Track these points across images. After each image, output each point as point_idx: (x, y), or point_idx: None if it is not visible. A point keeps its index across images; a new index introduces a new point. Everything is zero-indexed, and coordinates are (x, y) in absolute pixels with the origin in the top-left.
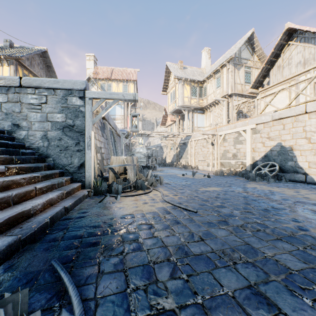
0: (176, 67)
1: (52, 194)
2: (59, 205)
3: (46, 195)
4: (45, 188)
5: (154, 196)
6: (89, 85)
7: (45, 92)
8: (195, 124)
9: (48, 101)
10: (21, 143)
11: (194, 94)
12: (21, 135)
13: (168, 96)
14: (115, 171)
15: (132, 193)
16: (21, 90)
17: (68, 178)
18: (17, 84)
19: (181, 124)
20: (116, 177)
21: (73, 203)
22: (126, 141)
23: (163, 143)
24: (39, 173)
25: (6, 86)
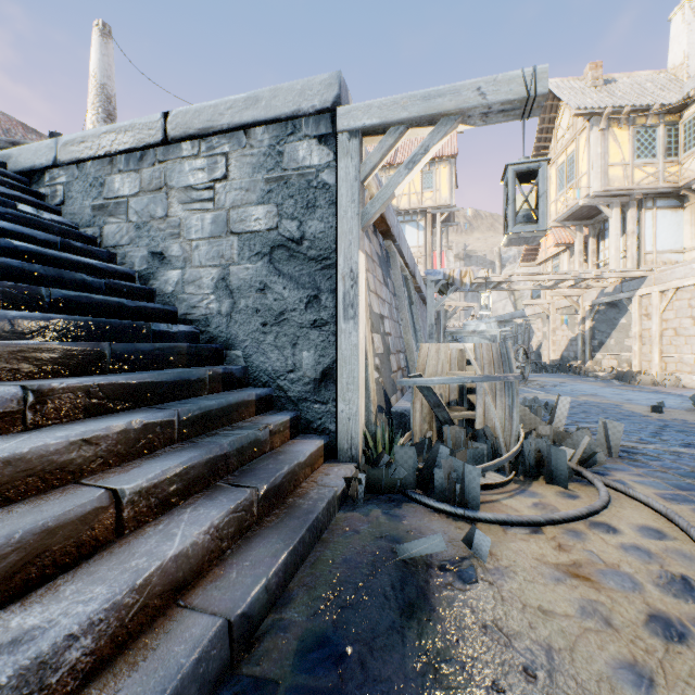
0: (577, 86)
1: (192, 521)
2: (211, 598)
3: (160, 533)
4: (177, 484)
5: (664, 552)
6: (350, 96)
7: (224, 144)
8: (647, 243)
9: (230, 171)
10: (164, 307)
11: (645, 151)
12: (168, 283)
13: (549, 175)
14: (436, 398)
15: (514, 497)
16: (169, 151)
17: (283, 423)
18: (158, 135)
19: (592, 249)
20: (435, 418)
21: (281, 564)
22: (441, 302)
23: (530, 308)
24: (178, 406)
25: (135, 149)
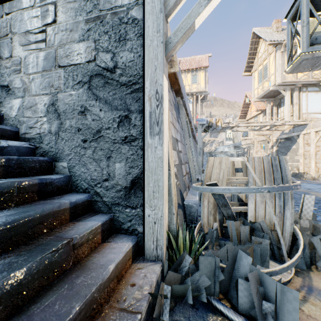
0: (268, 31)
1: None
2: None
3: None
4: None
5: None
6: None
7: None
8: (303, 108)
9: (58, 16)
10: (3, 126)
11: None
12: (12, 109)
13: (254, 76)
14: (225, 200)
15: (310, 301)
16: (13, 5)
17: (92, 230)
18: None
19: (274, 112)
20: (217, 211)
21: None
22: (205, 136)
23: (244, 141)
24: None
25: None
